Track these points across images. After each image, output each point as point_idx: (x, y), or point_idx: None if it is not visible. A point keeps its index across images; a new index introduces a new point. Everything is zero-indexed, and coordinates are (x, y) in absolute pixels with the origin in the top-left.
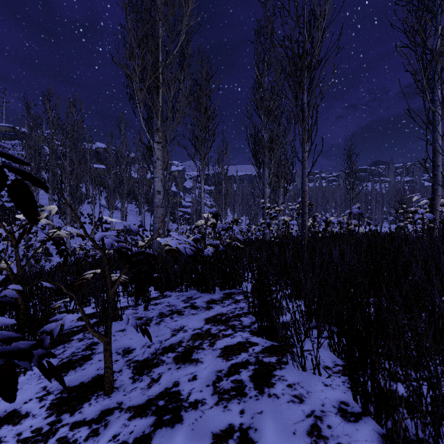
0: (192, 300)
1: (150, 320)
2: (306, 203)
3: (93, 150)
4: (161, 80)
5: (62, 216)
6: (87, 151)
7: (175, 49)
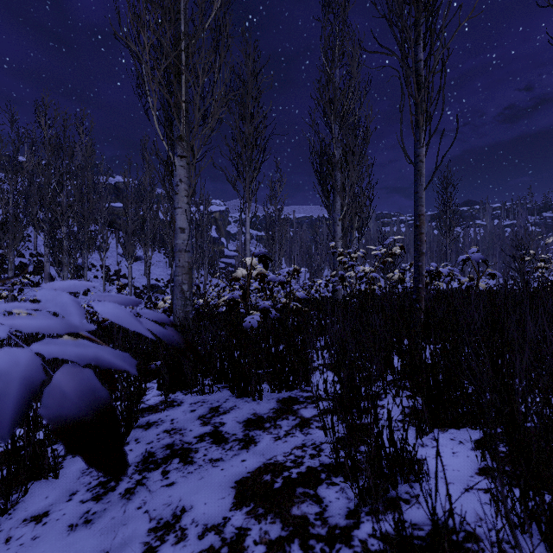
0: (218, 417)
1: (117, 480)
2: (423, 236)
3: (111, 185)
4: (184, 61)
5: (56, 267)
6: (102, 185)
7: (207, 21)
